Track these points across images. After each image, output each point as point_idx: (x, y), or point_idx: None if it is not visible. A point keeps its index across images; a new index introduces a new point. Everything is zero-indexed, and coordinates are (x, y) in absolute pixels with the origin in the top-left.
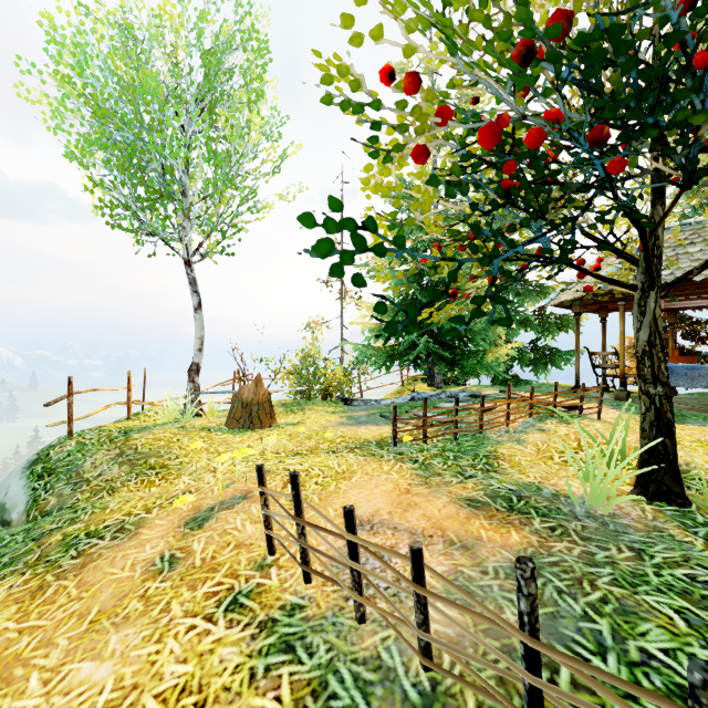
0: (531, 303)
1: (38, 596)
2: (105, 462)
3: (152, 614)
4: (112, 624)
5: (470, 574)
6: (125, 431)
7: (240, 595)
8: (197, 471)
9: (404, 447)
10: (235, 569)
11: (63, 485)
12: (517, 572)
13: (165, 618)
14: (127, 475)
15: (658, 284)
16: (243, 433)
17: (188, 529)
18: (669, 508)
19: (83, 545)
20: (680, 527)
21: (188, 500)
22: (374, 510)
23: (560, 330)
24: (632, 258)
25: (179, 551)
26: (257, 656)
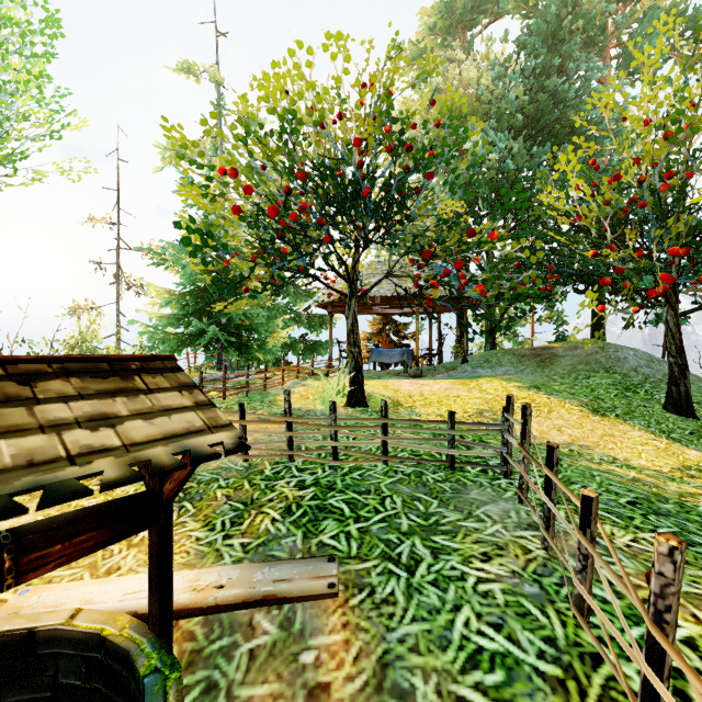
0: (302, 304)
1: None
2: None
3: None
4: None
5: (263, 438)
6: None
7: None
8: None
9: None
10: None
11: None
12: (284, 394)
13: None
14: None
15: (356, 295)
16: None
17: None
18: (359, 409)
19: None
20: (361, 414)
21: None
22: None
23: (322, 326)
24: (346, 279)
25: None
26: None
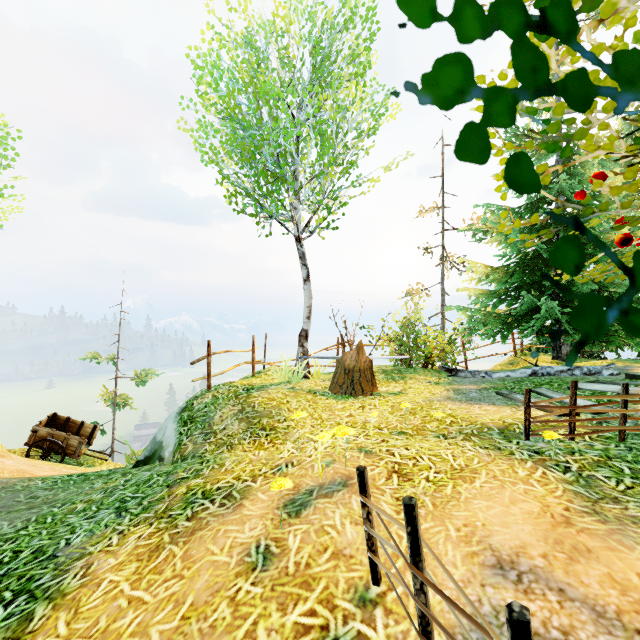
0: None
1: (153, 558)
2: (229, 417)
3: (236, 634)
4: (199, 631)
5: None
6: (247, 389)
7: None
8: (300, 439)
9: (541, 442)
10: (331, 592)
11: (198, 433)
12: None
13: None
14: (243, 432)
15: None
16: (345, 399)
17: (286, 514)
18: None
19: (197, 506)
20: None
21: (284, 485)
22: (517, 544)
23: None
24: None
25: (274, 543)
26: None
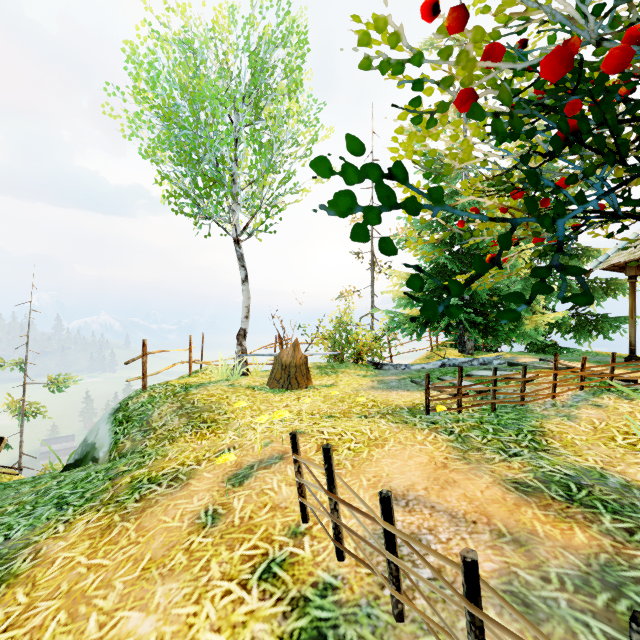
0: None
1: (106, 535)
2: (169, 414)
3: (193, 570)
4: (159, 574)
5: (527, 579)
6: (186, 387)
7: (274, 563)
8: (241, 428)
9: (437, 416)
10: (270, 532)
11: (136, 431)
12: (632, 636)
13: (204, 577)
14: (185, 426)
15: None
16: (283, 392)
17: (230, 485)
18: None
19: (145, 490)
20: None
21: (230, 459)
22: (409, 484)
23: (607, 295)
24: None
25: (221, 507)
26: (288, 639)
